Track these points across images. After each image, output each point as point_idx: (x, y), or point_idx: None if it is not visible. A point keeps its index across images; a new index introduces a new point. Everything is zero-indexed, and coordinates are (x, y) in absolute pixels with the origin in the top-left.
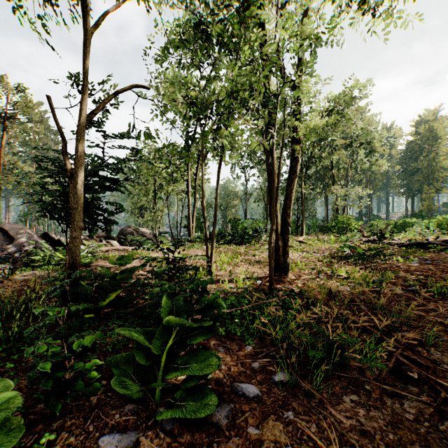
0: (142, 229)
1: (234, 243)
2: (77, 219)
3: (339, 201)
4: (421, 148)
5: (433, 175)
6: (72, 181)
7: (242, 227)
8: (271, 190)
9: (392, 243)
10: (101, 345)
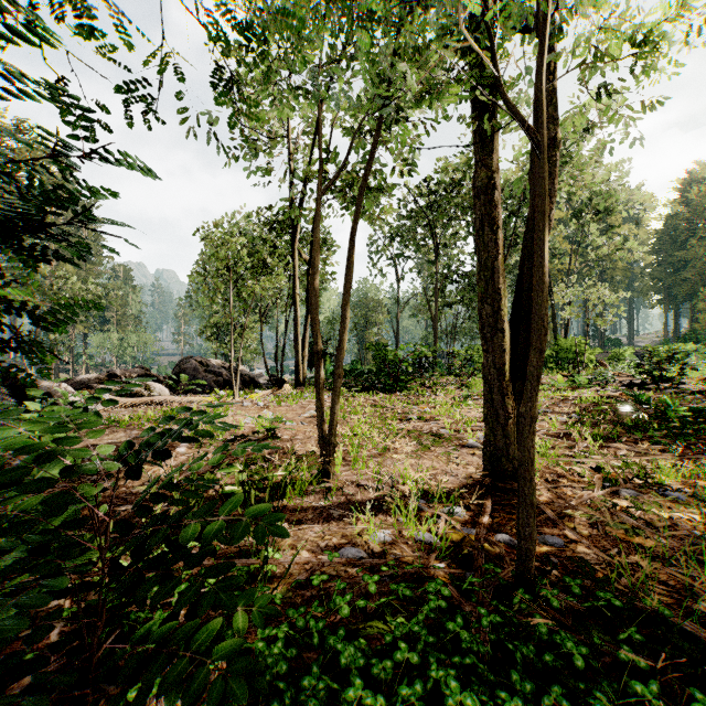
0: (217, 361)
1: (380, 388)
2: None
3: (568, 311)
4: (693, 224)
5: None
6: None
7: (395, 358)
8: (486, 264)
9: (684, 390)
10: None
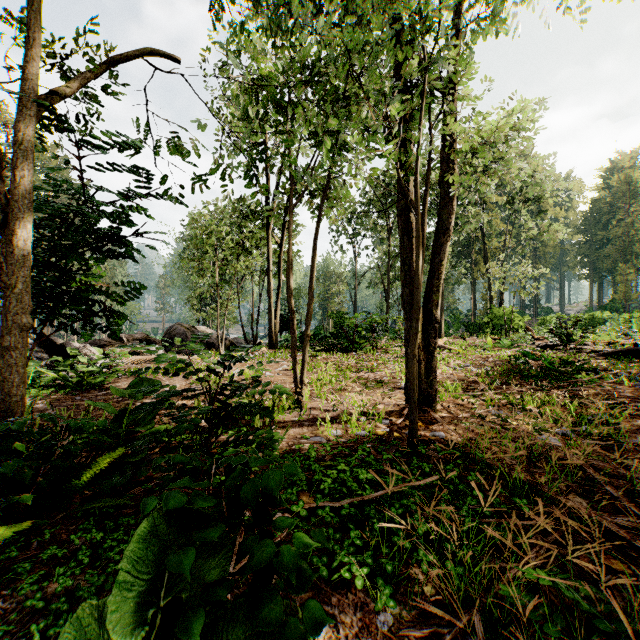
0: (200, 327)
1: (339, 349)
2: (15, 309)
3: (498, 285)
4: (614, 208)
5: (631, 248)
6: (8, 230)
7: (351, 324)
8: (405, 261)
9: (585, 350)
10: (31, 607)
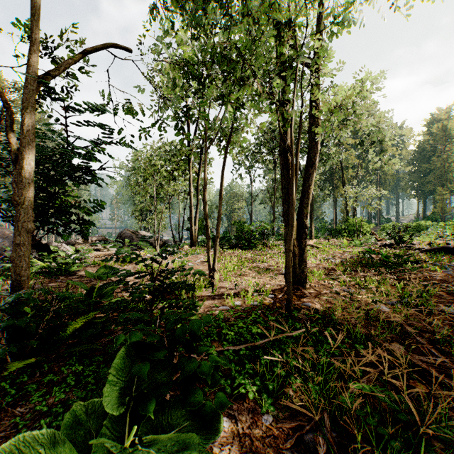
0: (142, 232)
1: (240, 247)
2: (23, 218)
3: (352, 202)
4: (434, 147)
5: (446, 176)
6: (18, 166)
7: (248, 230)
8: (285, 186)
9: (412, 248)
10: (39, 411)
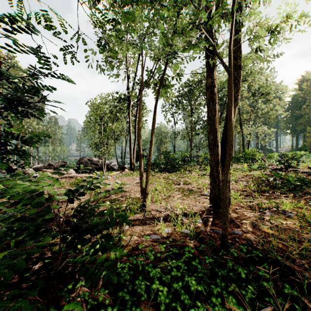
0: (95, 159)
1: (167, 170)
2: None
3: (249, 137)
4: (304, 99)
5: None
6: None
7: (173, 157)
8: (210, 118)
9: (298, 171)
10: None
